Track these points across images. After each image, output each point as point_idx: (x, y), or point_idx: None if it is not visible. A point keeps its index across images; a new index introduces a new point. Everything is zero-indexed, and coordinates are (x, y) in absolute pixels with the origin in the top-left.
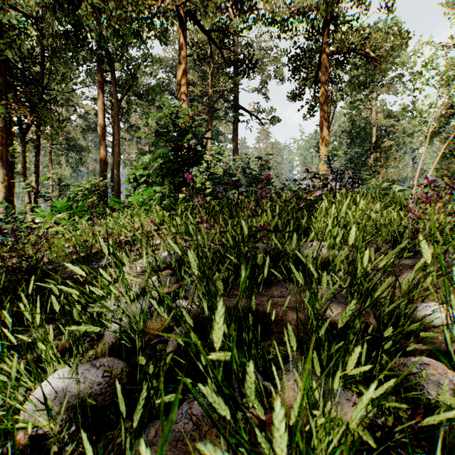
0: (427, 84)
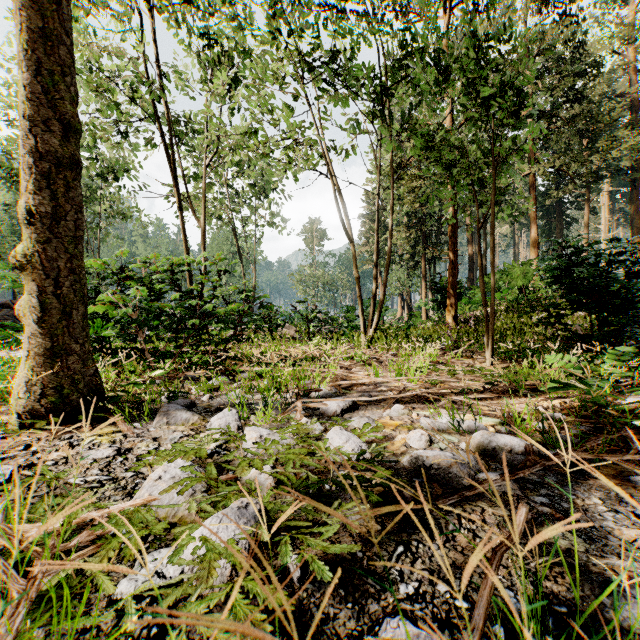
0: None
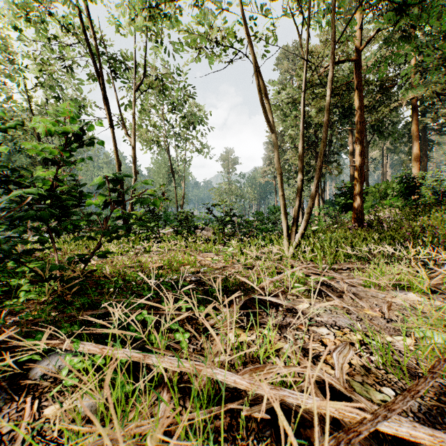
0: None
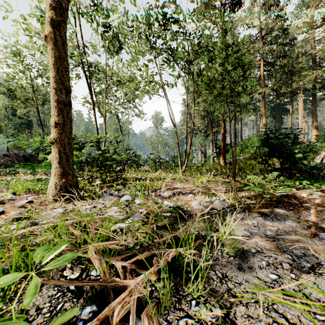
0: None
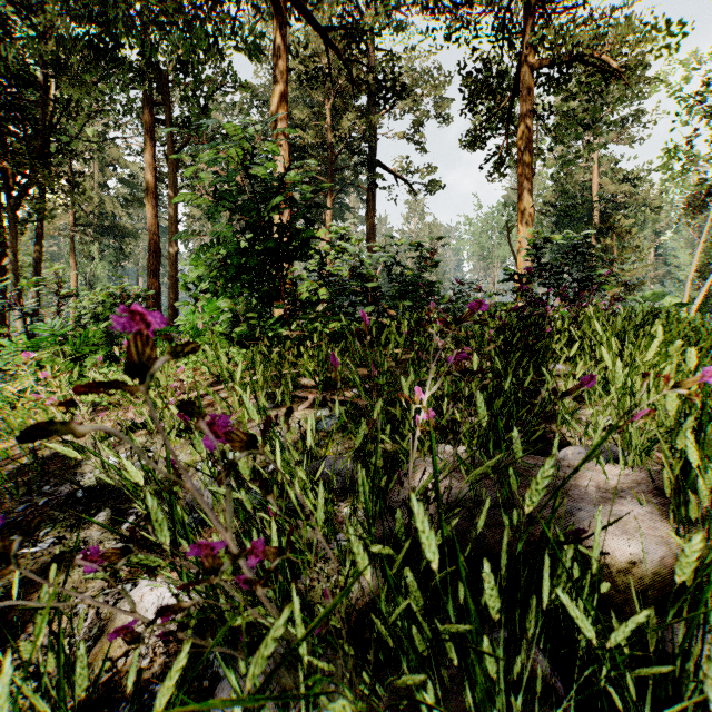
0: (711, 115)
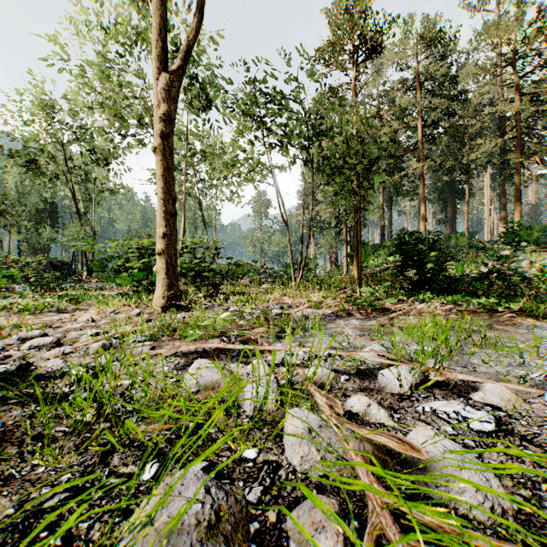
0: None
